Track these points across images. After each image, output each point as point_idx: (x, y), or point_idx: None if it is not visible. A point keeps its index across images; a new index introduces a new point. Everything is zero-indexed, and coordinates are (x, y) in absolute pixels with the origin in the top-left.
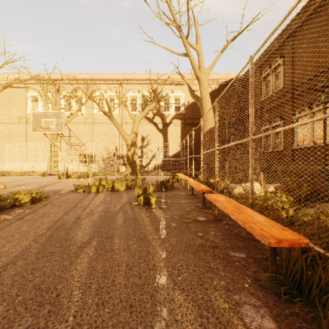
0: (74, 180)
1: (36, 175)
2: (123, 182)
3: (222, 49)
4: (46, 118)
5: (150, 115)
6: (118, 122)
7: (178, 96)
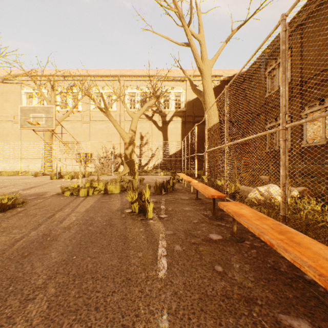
0: (67, 180)
1: (29, 174)
2: (117, 184)
3: (227, 39)
4: (35, 113)
5: (149, 112)
6: (116, 119)
7: (178, 93)
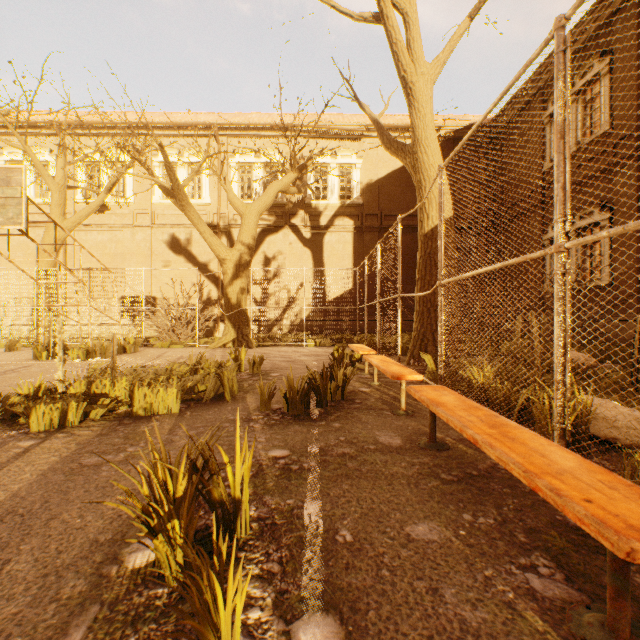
0: (72, 362)
1: (1, 345)
2: (170, 385)
3: (474, 8)
4: None
5: (283, 207)
6: (210, 222)
7: (346, 164)
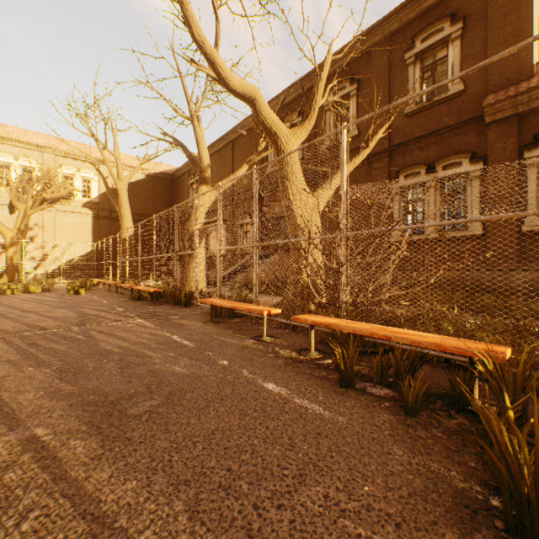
0: None
1: None
2: (40, 286)
3: (142, 163)
4: None
5: None
6: None
7: (88, 177)
